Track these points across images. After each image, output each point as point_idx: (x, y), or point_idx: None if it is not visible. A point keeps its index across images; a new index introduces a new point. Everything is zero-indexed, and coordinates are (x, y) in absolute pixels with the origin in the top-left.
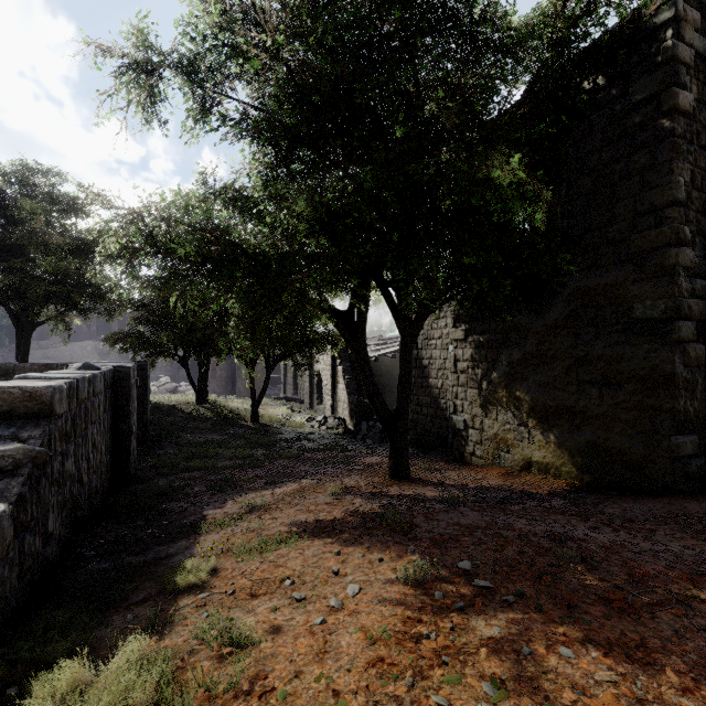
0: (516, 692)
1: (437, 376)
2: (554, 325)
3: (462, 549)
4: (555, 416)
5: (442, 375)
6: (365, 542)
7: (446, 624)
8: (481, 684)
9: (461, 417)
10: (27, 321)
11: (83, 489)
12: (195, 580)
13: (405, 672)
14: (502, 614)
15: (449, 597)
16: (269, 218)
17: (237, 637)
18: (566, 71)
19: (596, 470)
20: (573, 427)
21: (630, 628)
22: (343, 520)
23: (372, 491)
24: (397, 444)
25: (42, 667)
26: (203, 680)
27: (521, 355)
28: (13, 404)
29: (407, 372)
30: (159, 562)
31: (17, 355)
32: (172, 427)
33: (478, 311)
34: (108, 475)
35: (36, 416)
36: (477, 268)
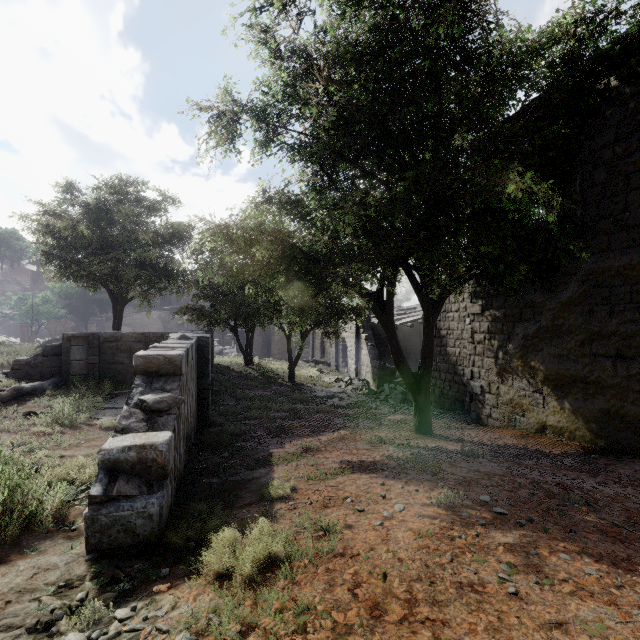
0: (525, 572)
1: (454, 345)
2: (568, 303)
3: (482, 488)
4: (569, 385)
5: (460, 344)
6: (402, 478)
7: (472, 533)
8: (499, 565)
9: (478, 383)
10: (121, 298)
11: (189, 427)
12: (284, 493)
13: (445, 554)
14: (515, 531)
15: (473, 517)
16: (319, 223)
17: (326, 526)
18: (578, 80)
19: (610, 435)
20: (586, 395)
21: (620, 550)
22: (381, 462)
23: (401, 442)
24: (421, 404)
25: (204, 534)
26: (313, 545)
27: (536, 329)
28: (159, 366)
29: (430, 343)
30: (250, 481)
31: (113, 325)
32: (229, 383)
33: (494, 289)
34: (196, 419)
35: (172, 375)
36: (493, 254)
